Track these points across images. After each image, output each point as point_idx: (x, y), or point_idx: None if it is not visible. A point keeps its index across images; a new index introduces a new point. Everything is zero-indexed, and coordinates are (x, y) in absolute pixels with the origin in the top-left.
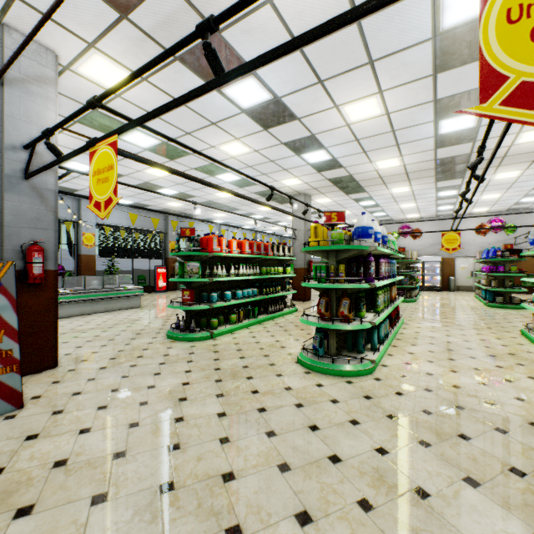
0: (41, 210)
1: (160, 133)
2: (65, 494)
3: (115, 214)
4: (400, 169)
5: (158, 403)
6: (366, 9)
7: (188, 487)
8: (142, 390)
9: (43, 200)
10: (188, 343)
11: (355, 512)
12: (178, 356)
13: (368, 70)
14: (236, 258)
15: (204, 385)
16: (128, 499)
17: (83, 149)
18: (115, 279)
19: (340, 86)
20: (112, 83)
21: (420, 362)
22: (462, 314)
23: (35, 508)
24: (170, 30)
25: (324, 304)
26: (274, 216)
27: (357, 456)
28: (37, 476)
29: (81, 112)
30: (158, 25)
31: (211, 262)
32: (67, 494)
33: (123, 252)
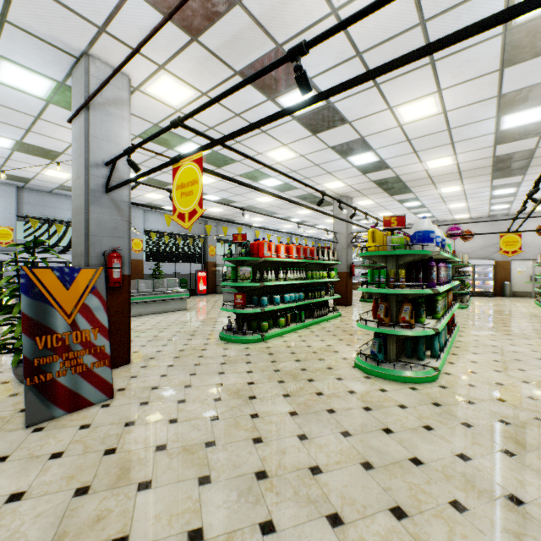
0: (118, 220)
1: (228, 147)
2: (174, 474)
3: (160, 220)
4: (453, 168)
5: (231, 400)
6: (476, 30)
7: (281, 476)
8: (212, 387)
9: (120, 211)
10: (242, 345)
11: (449, 512)
12: (236, 357)
13: (428, 70)
14: (282, 262)
15: (269, 385)
16: (229, 482)
17: (165, 165)
18: (160, 282)
19: (397, 88)
20: (174, 100)
21: (486, 371)
22: (524, 322)
23: (153, 483)
24: (235, 48)
25: (383, 310)
26: (311, 219)
27: (439, 460)
28: (145, 456)
29: (164, 131)
30: (224, 44)
31: (260, 266)
32: (175, 474)
33: (167, 256)
